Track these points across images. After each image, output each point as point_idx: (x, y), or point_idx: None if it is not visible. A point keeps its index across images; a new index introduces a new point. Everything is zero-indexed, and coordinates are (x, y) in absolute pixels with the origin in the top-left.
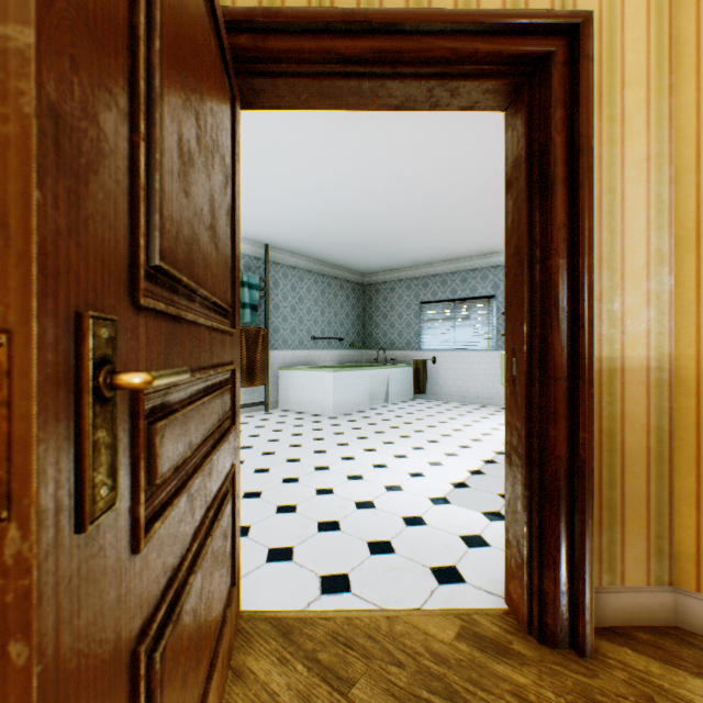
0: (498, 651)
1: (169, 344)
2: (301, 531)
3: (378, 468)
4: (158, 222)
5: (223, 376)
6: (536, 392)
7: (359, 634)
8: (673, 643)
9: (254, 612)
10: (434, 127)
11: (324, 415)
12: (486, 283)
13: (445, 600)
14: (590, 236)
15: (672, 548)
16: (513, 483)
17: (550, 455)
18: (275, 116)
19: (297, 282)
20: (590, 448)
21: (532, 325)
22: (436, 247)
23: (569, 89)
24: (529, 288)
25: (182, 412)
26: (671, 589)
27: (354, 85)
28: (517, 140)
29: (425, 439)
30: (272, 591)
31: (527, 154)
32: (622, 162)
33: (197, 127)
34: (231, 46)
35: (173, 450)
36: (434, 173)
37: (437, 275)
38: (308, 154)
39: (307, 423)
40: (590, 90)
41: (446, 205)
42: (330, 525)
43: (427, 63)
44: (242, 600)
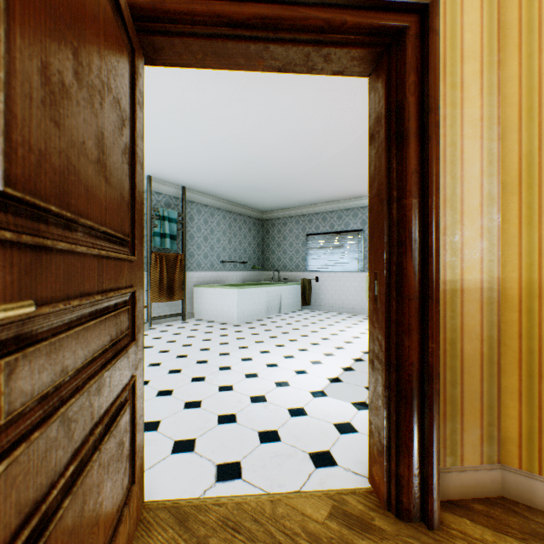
0: (362, 528)
1: (28, 274)
2: (203, 424)
3: (270, 367)
4: (2, 145)
5: (120, 298)
6: (394, 309)
7: (246, 518)
8: (502, 512)
9: (156, 502)
10: (315, 95)
11: (230, 323)
12: (356, 220)
13: (320, 482)
14: (437, 180)
15: (500, 434)
16: (375, 384)
17: (405, 362)
18: (185, 80)
19: (209, 217)
20: (437, 356)
21: (390, 254)
22: (318, 191)
23: (420, 58)
24: (388, 223)
25: (49, 341)
26: (499, 467)
27: (242, 47)
28: (379, 100)
29: (309, 342)
30: (174, 481)
31: (387, 111)
32: (461, 121)
33: (75, 62)
34: (131, 5)
35: (31, 383)
36: (315, 131)
37: (319, 213)
38: (214, 113)
39: (215, 330)
40: (437, 59)
41: (325, 158)
42: (228, 418)
43: (304, 30)
44: (146, 490)
